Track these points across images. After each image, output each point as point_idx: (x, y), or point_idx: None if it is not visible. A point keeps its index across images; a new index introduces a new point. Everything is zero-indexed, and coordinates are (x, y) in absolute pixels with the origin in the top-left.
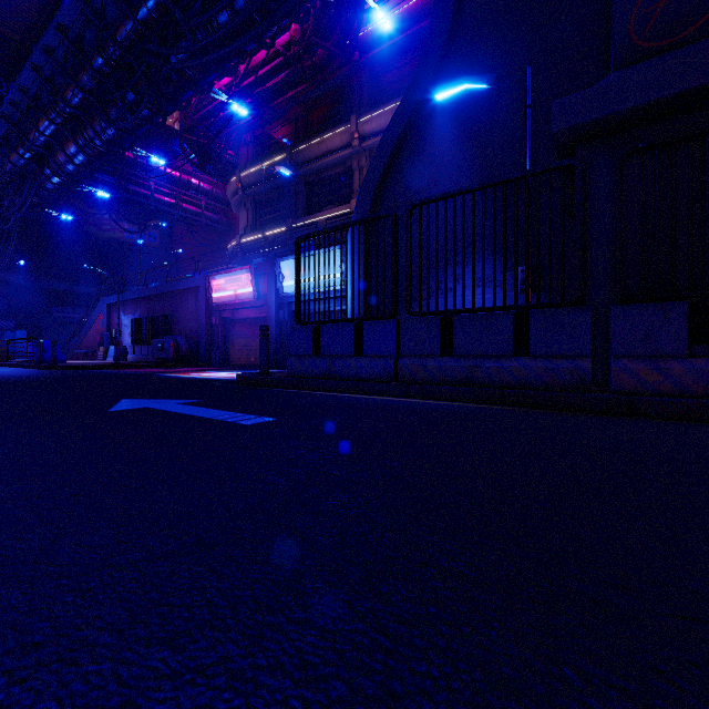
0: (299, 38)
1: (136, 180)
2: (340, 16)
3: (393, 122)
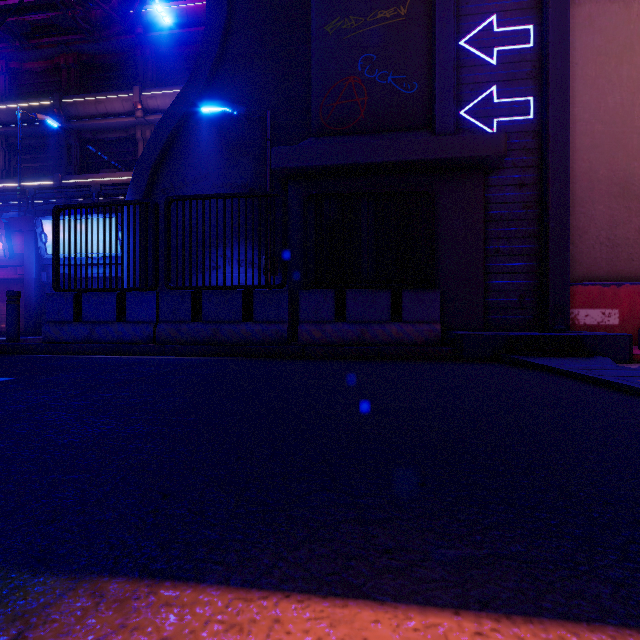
0: None
1: None
2: None
3: (169, 114)
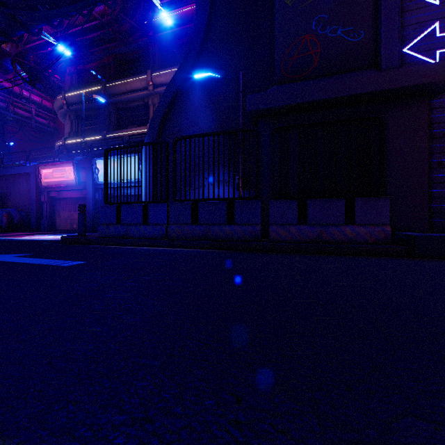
0: (111, 11)
1: None
2: (140, 5)
3: (171, 83)
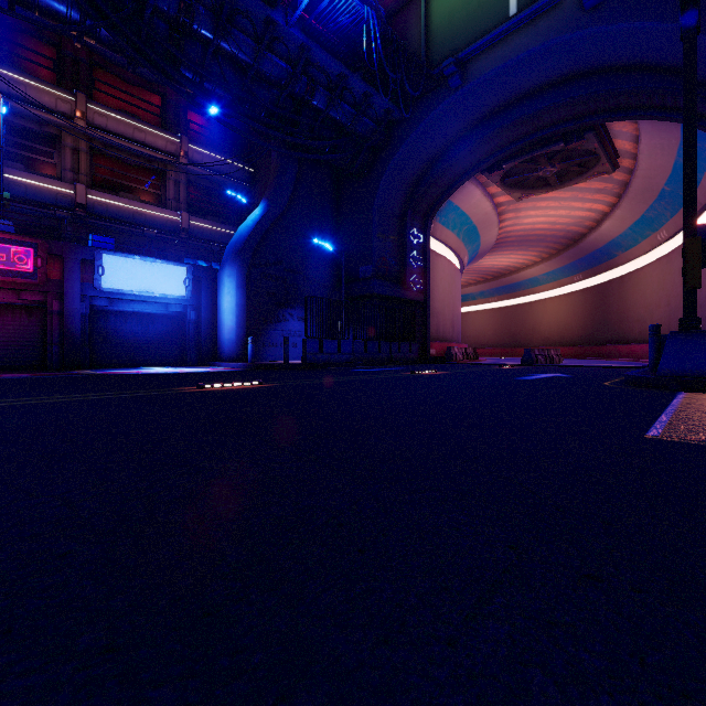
0: None
1: None
2: None
3: (266, 218)
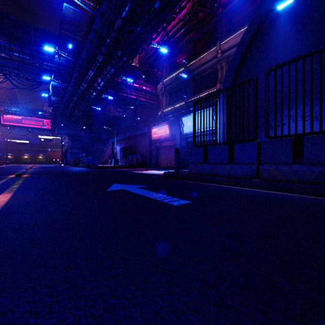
0: (191, 9)
1: (122, 90)
2: None
3: (245, 34)
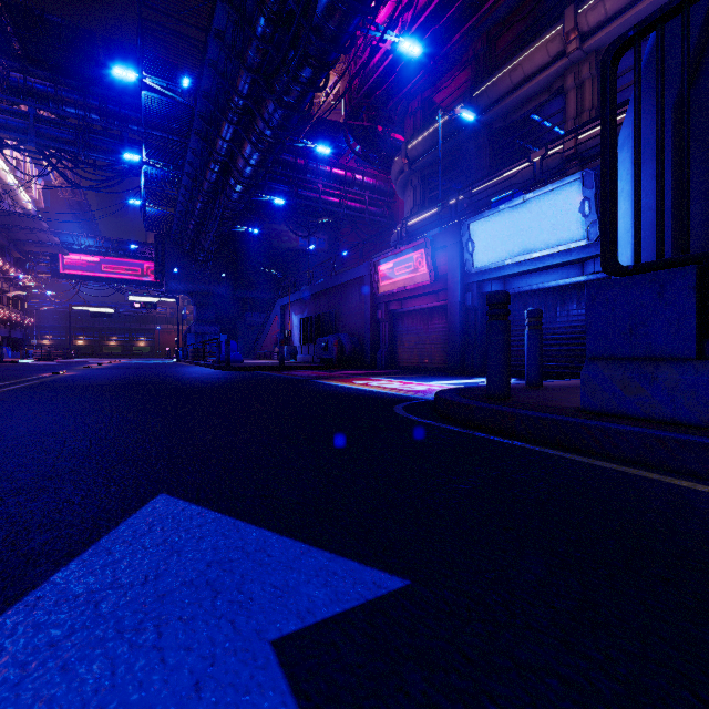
0: None
1: (307, 185)
2: None
3: None
